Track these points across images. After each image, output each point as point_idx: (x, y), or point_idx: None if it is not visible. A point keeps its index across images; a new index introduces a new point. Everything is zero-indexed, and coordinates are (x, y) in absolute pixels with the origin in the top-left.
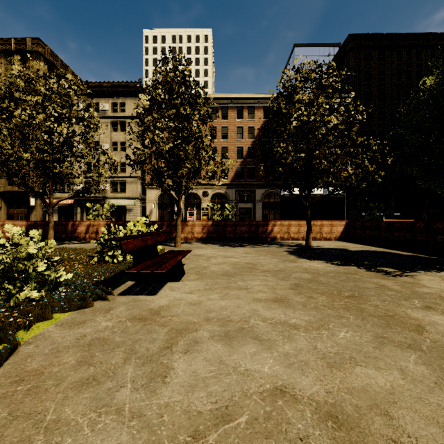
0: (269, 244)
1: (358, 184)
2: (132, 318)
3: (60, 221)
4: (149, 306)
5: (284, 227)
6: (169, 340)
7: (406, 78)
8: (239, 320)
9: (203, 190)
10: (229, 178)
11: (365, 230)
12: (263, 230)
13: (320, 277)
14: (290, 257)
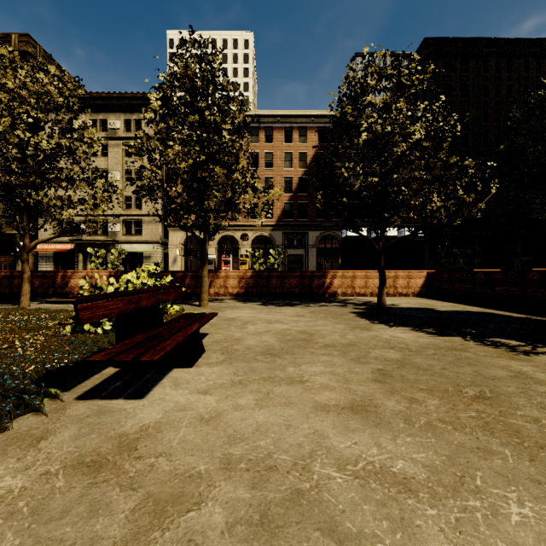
0: (328, 302)
1: (450, 221)
2: (76, 462)
3: (46, 271)
4: (122, 426)
5: (346, 279)
6: (129, 542)
7: (495, 94)
8: (291, 467)
9: (242, 232)
10: (275, 217)
11: (454, 283)
12: (320, 283)
13: (414, 357)
14: (360, 321)
